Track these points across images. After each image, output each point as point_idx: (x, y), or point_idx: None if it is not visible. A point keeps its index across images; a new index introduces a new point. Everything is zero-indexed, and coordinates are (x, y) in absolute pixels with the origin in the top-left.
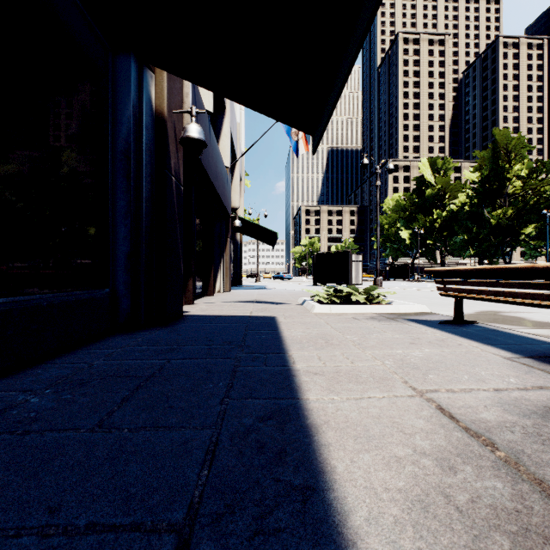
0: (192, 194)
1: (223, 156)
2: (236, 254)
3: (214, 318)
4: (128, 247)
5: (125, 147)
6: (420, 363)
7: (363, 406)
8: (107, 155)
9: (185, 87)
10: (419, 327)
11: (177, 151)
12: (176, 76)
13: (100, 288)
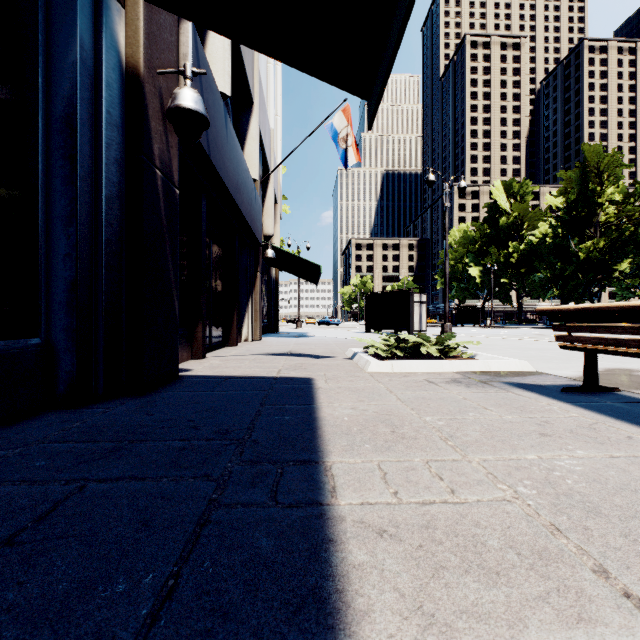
0: (203, 208)
1: (250, 166)
2: (271, 294)
3: (222, 381)
4: (72, 271)
5: (68, 111)
6: (592, 492)
7: None
8: (36, 123)
9: (182, 45)
10: (535, 399)
11: (166, 134)
12: (154, 4)
13: (19, 337)
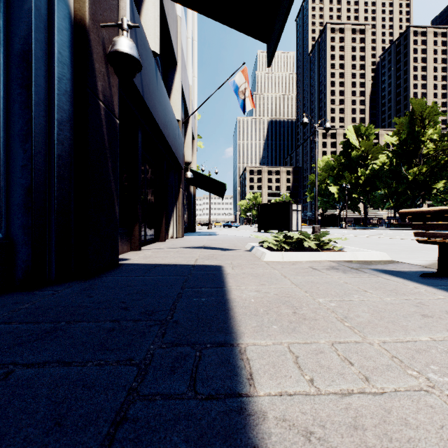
0: (139, 138)
1: (175, 110)
2: (190, 205)
3: (152, 268)
4: (28, 179)
5: (25, 49)
6: None
7: None
8: None
9: (121, 9)
10: (403, 283)
11: (108, 75)
12: None
13: None
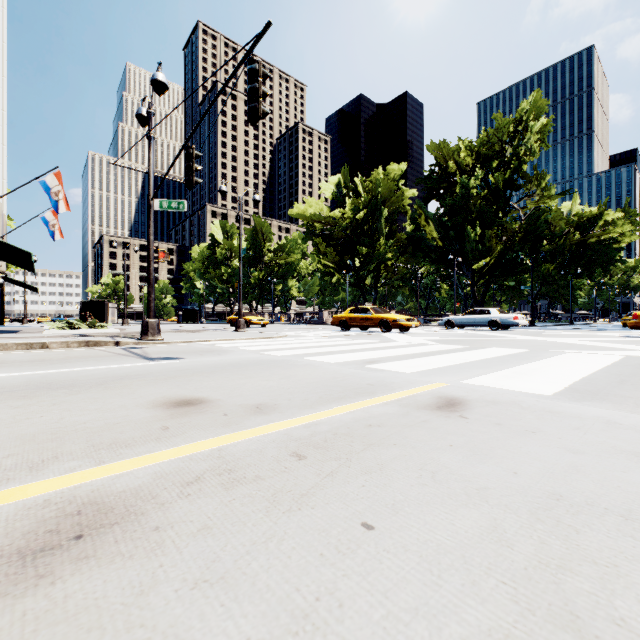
0: None
1: None
2: None
3: None
4: None
5: None
6: None
7: (30, 331)
8: None
9: None
10: None
11: None
12: None
13: None
